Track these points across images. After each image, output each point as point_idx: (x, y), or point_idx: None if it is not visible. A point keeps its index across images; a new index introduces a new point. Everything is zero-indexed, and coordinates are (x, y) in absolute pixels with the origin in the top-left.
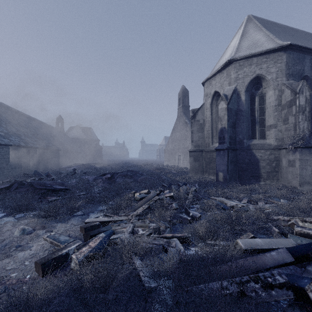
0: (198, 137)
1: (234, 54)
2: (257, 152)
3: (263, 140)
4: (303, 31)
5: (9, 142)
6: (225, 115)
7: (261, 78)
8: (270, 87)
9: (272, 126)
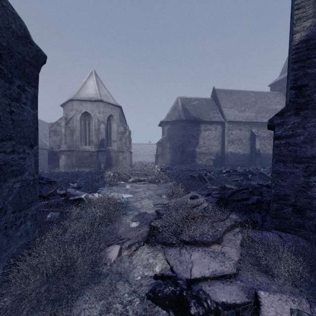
0: (70, 140)
1: (99, 96)
2: (111, 153)
3: (111, 147)
4: None
5: None
6: (105, 132)
7: (112, 116)
8: (115, 122)
9: (116, 141)
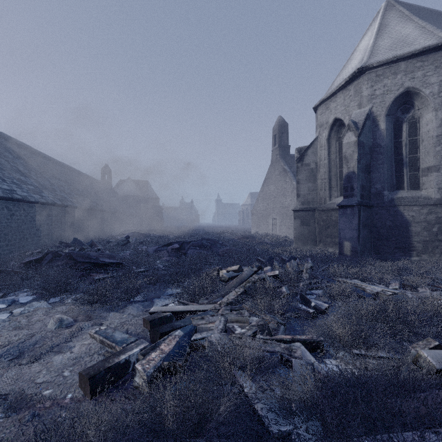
0: (307, 189)
1: (366, 59)
2: (407, 210)
3: (415, 191)
4: None
5: (41, 199)
6: (355, 153)
7: (413, 94)
8: (429, 106)
9: (432, 168)
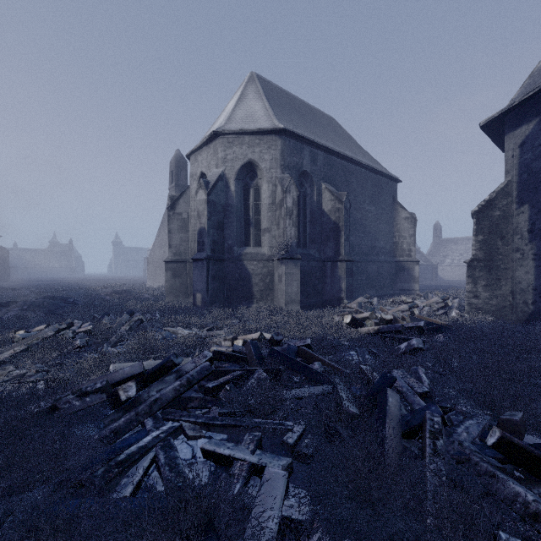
0: (179, 239)
1: (224, 124)
2: (249, 264)
3: (258, 248)
4: (322, 112)
5: None
6: (205, 211)
7: (255, 165)
8: (265, 178)
9: (266, 230)
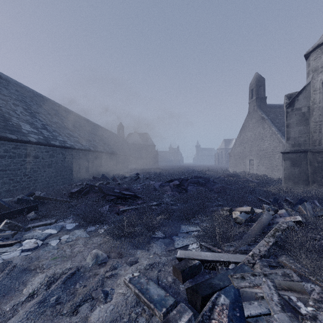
0: (298, 132)
1: None
2: None
3: None
4: None
5: (82, 147)
6: None
7: None
8: None
9: None
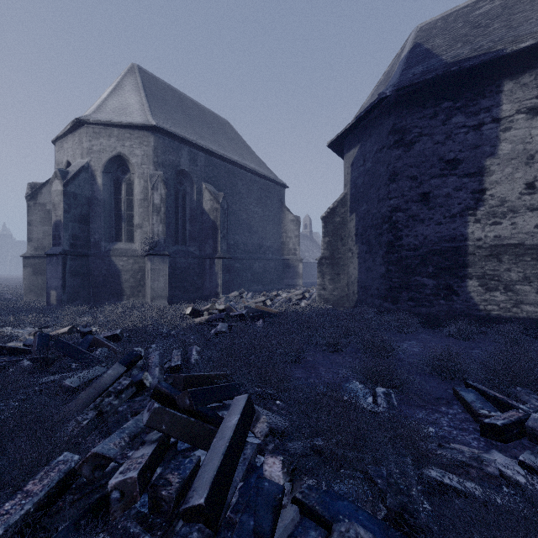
0: (42, 233)
1: (92, 112)
2: (118, 260)
3: (131, 243)
4: (215, 114)
5: None
6: (62, 203)
7: (125, 159)
8: (136, 173)
9: (138, 225)
